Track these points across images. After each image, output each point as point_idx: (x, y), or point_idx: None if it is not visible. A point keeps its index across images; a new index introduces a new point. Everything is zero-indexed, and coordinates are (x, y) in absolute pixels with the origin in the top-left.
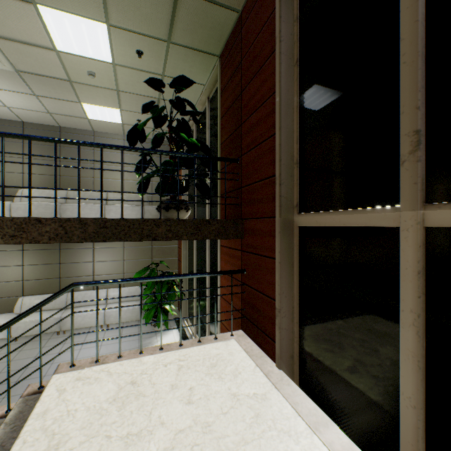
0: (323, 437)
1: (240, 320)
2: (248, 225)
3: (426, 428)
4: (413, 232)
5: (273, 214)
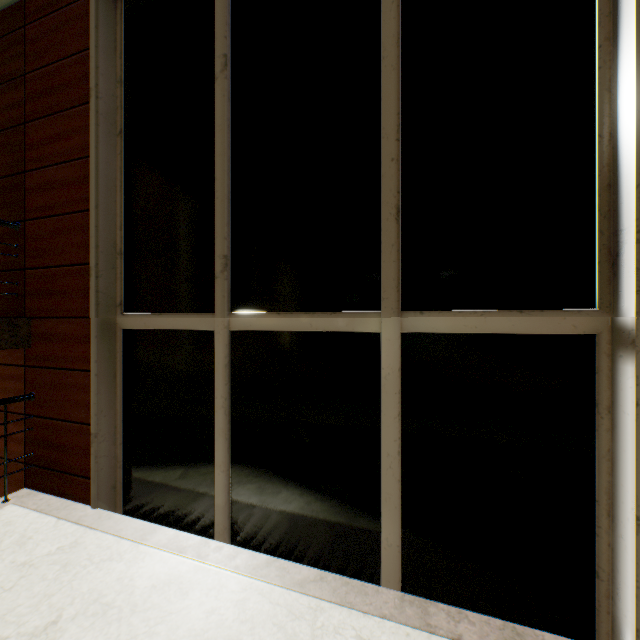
0: (151, 541)
1: (23, 474)
2: (41, 327)
3: (232, 483)
4: (223, 334)
5: (87, 313)
